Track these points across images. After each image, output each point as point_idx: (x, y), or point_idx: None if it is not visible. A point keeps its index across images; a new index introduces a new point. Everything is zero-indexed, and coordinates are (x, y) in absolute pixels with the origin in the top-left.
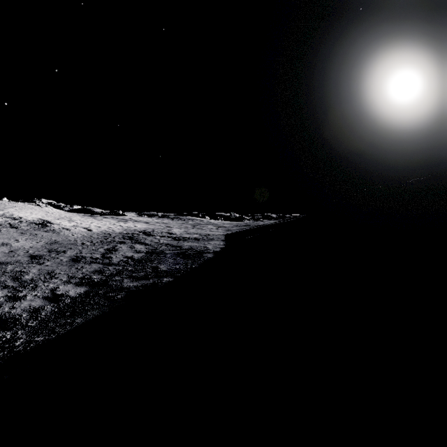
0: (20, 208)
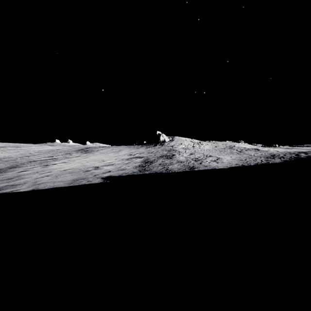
0: (238, 144)
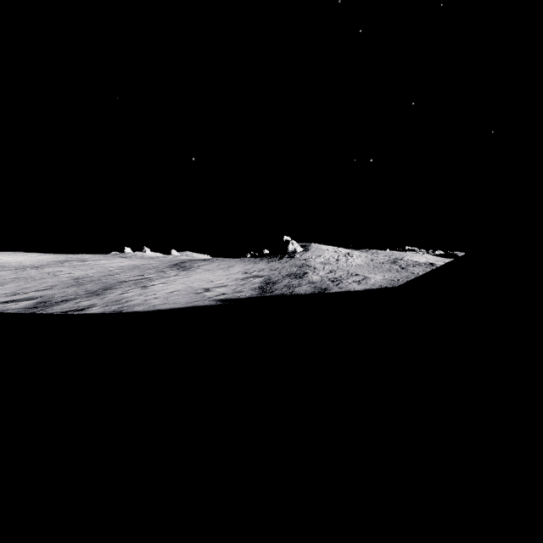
0: (411, 256)
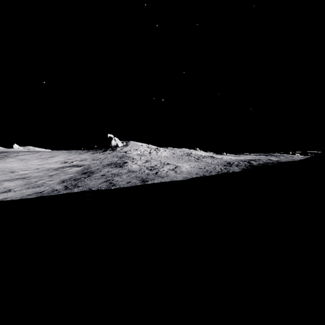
0: (195, 152)
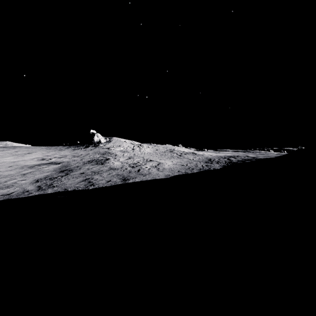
0: (177, 148)
